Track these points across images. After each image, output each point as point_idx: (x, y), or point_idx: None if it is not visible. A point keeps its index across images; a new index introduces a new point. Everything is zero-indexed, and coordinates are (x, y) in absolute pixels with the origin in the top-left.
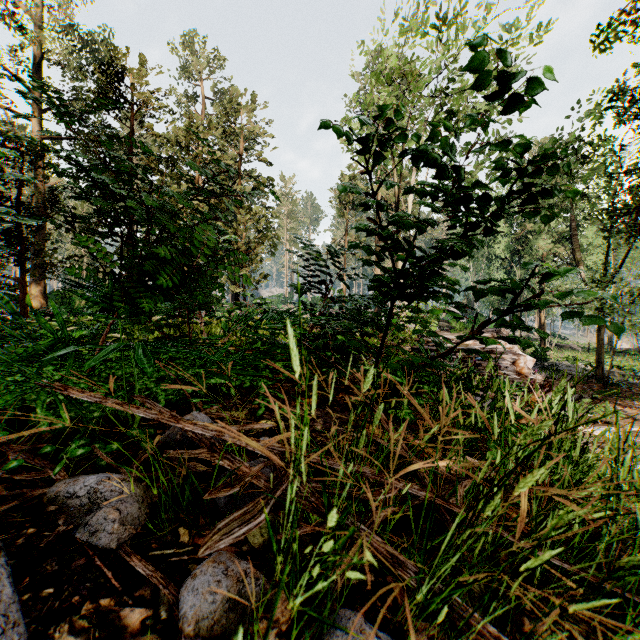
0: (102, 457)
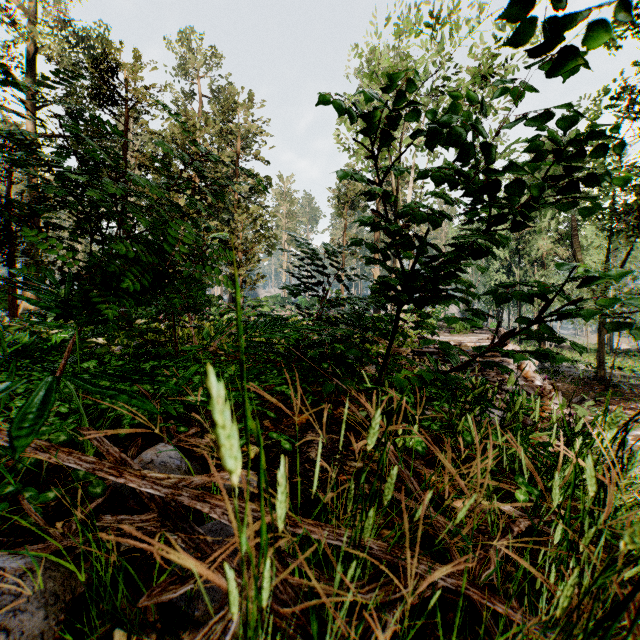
0: (30, 513)
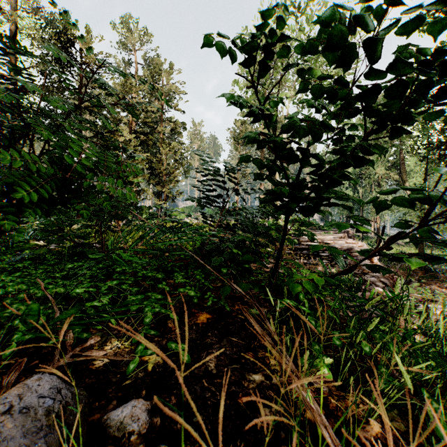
0: None
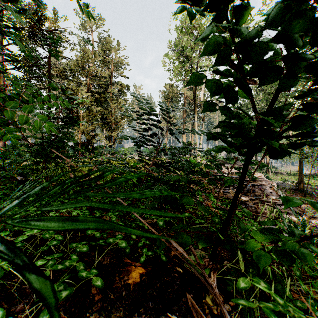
0: None
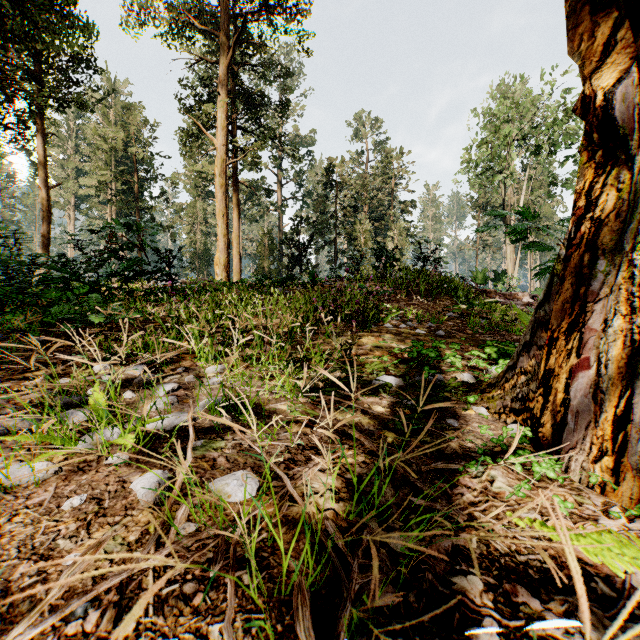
0: None
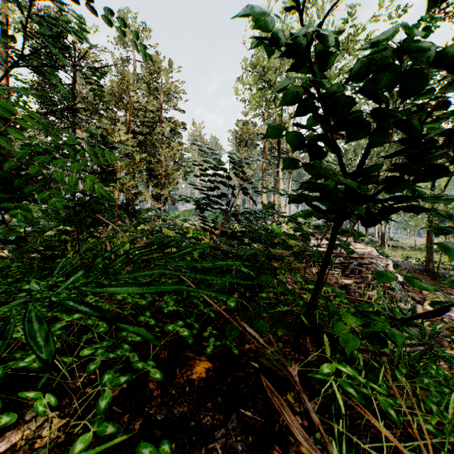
0: None
